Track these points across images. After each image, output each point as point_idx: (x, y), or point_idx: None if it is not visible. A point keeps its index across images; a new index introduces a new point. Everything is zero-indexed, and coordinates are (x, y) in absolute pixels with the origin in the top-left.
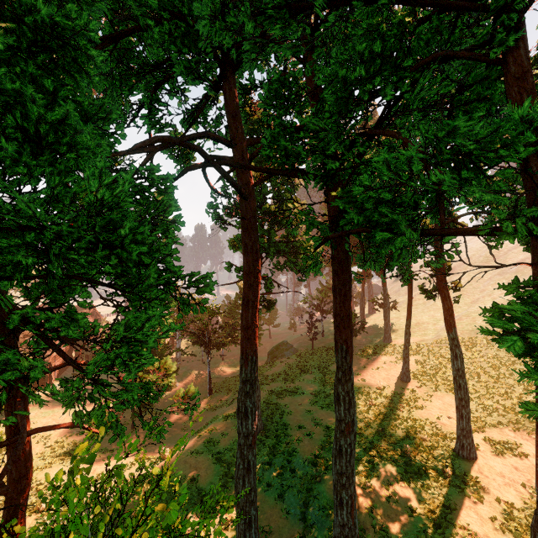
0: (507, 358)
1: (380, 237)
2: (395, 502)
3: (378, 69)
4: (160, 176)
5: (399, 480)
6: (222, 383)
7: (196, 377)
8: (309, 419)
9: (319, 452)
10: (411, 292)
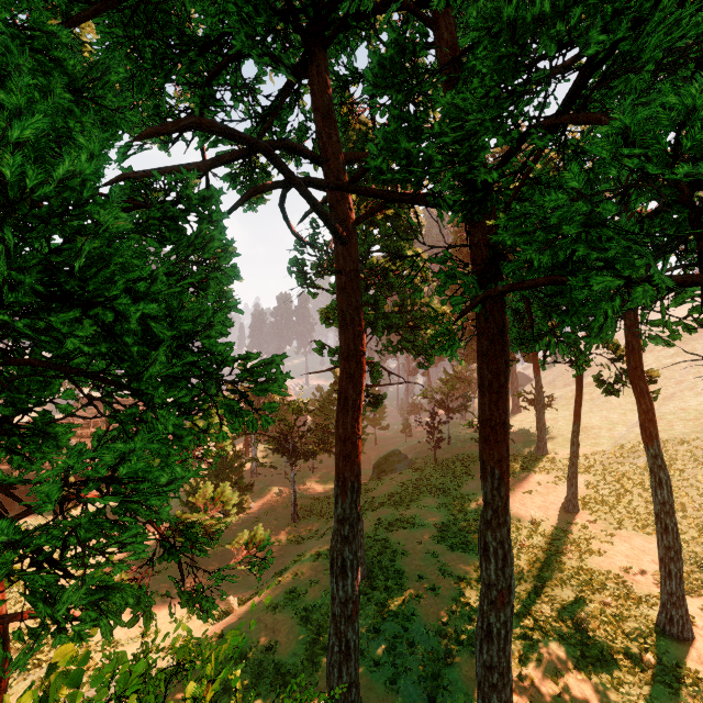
0: None
1: (598, 287)
2: None
3: (573, 0)
4: (201, 194)
5: (573, 668)
6: (311, 506)
7: (277, 496)
8: (433, 565)
9: (450, 617)
10: (580, 385)
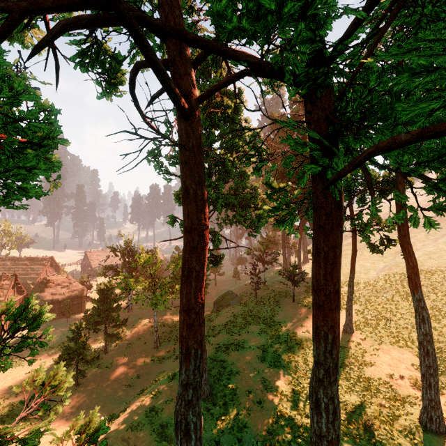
0: (445, 309)
1: None
2: None
3: None
4: None
5: None
6: (170, 332)
7: (145, 326)
8: (259, 381)
9: (273, 427)
10: (355, 246)
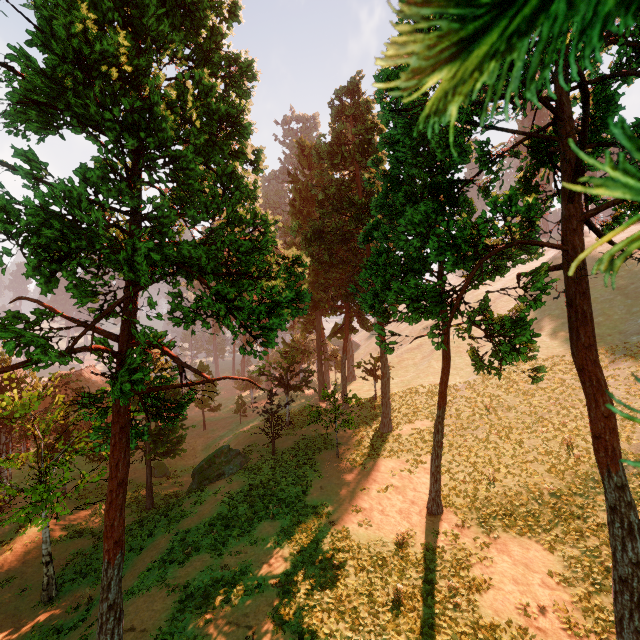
0: (564, 453)
1: None
2: None
3: None
4: None
5: None
6: (91, 551)
7: (33, 544)
8: None
9: None
10: (448, 361)
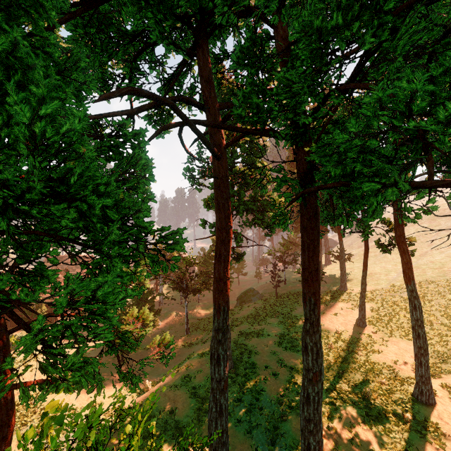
0: None
1: (367, 189)
2: (358, 444)
3: (355, 17)
4: (133, 132)
5: (361, 422)
6: (197, 323)
7: (175, 318)
8: (275, 360)
9: (285, 392)
10: (367, 247)
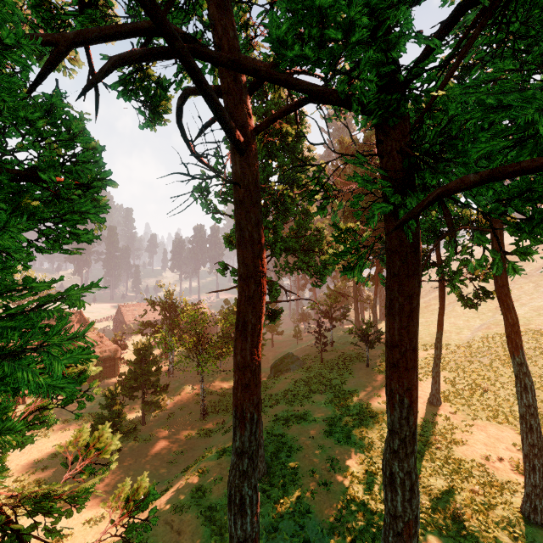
0: None
1: None
2: None
3: None
4: None
5: None
6: (219, 401)
7: (189, 394)
8: (325, 460)
9: (342, 513)
10: (443, 299)
